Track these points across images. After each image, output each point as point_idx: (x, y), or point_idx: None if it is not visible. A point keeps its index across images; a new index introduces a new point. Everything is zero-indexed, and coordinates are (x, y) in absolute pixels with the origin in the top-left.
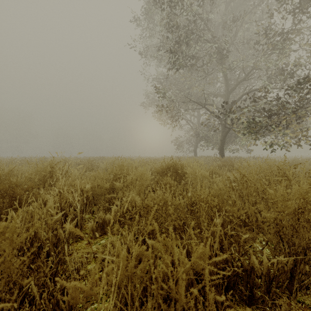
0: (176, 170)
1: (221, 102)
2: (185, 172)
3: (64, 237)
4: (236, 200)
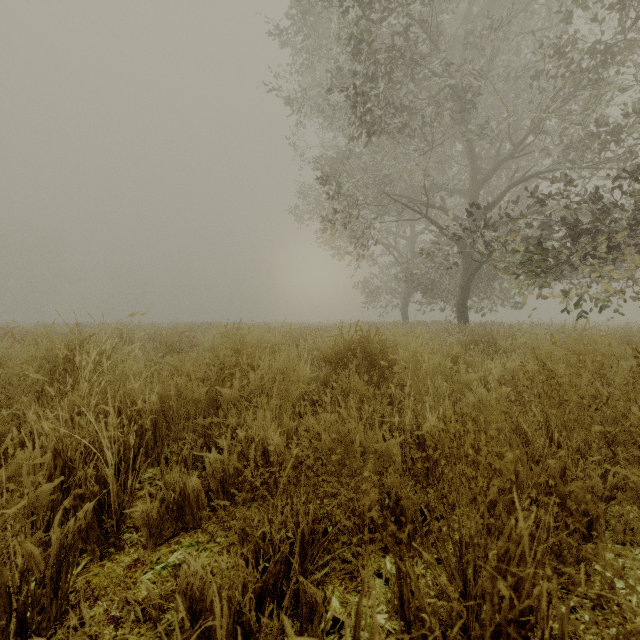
0: (369, 355)
1: (461, 208)
2: (392, 360)
3: (45, 567)
4: (534, 439)
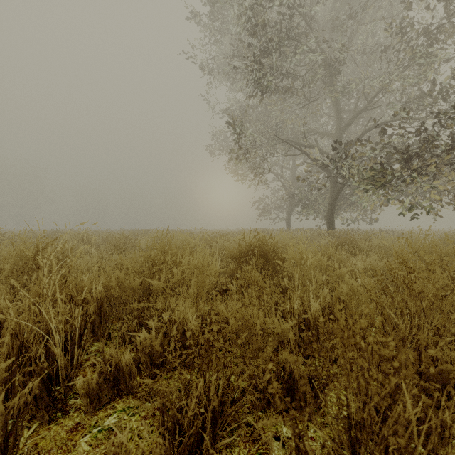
0: (264, 254)
1: (329, 147)
2: (281, 258)
3: None
4: (398, 322)
